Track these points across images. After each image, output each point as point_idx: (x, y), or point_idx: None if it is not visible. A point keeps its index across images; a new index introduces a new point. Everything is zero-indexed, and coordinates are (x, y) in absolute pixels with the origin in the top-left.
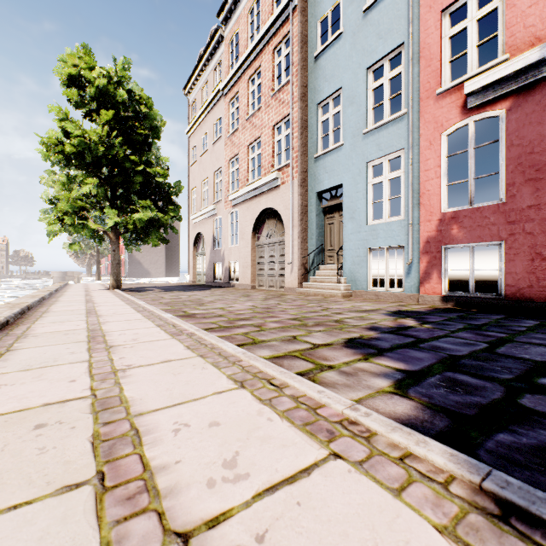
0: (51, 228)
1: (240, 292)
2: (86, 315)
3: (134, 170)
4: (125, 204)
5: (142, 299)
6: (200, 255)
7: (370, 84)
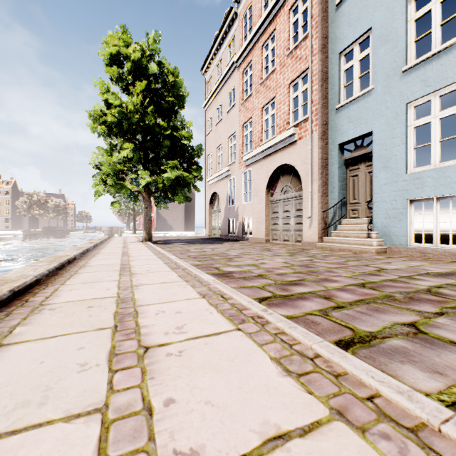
0: (97, 188)
1: (257, 245)
2: (119, 272)
3: (163, 135)
4: (155, 166)
5: (171, 252)
6: (215, 212)
7: (411, 14)
